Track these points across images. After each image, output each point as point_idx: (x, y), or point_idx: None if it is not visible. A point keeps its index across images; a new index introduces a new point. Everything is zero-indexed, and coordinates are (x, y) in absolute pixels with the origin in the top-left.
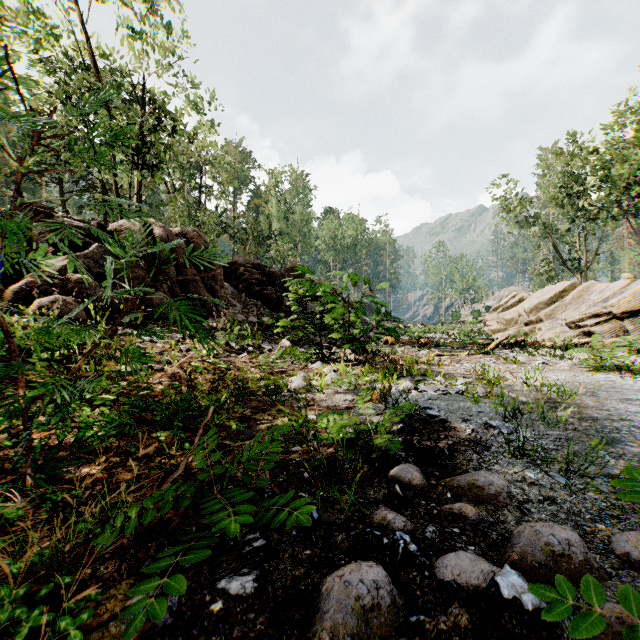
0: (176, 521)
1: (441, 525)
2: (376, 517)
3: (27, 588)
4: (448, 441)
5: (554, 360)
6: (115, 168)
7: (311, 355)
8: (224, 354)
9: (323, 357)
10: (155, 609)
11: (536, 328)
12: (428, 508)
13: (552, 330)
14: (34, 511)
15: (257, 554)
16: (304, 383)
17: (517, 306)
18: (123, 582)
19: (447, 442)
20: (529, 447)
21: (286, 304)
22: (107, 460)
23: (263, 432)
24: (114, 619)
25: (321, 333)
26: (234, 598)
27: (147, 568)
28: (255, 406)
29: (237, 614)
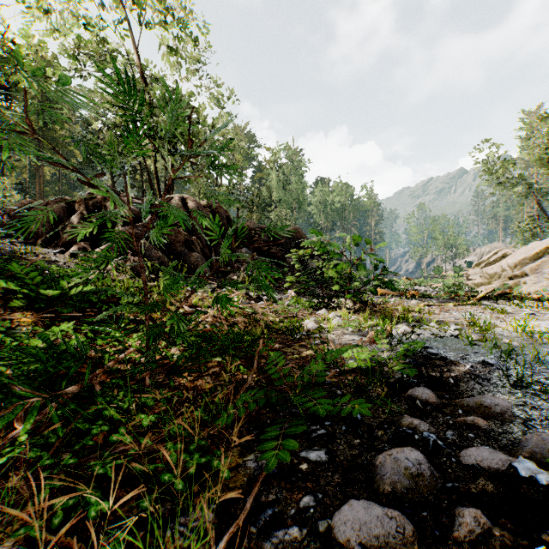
0: (254, 416)
1: (458, 431)
2: (404, 422)
3: (181, 444)
4: (451, 373)
5: (541, 311)
6: (155, 155)
7: (315, 303)
8: (246, 301)
9: (326, 305)
10: (282, 455)
11: (520, 282)
12: (445, 419)
13: (537, 284)
14: (156, 404)
15: (322, 438)
16: (316, 325)
17: (500, 261)
18: (234, 449)
19: (450, 374)
20: (527, 380)
21: (289, 261)
22: (189, 375)
23: (294, 361)
24: (240, 467)
25: (319, 285)
26: (314, 463)
27: (263, 435)
28: (281, 342)
29: (319, 472)
